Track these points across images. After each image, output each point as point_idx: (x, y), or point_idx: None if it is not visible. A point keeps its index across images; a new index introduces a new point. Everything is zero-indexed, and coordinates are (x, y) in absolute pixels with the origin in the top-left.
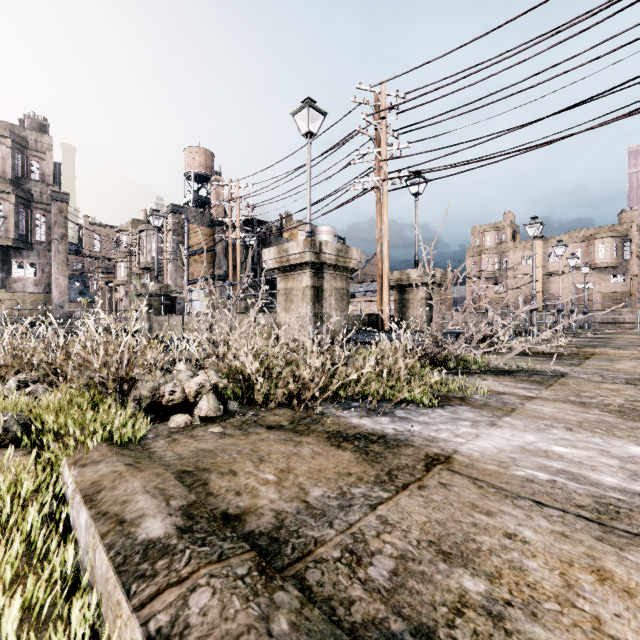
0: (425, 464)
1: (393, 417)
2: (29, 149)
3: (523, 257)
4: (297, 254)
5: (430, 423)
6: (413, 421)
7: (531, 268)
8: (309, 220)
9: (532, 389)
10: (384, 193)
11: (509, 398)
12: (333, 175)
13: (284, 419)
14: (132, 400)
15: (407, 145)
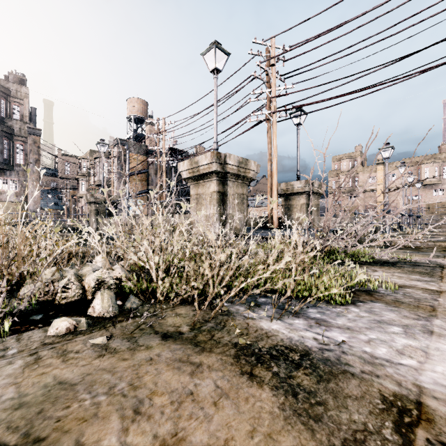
0: (394, 425)
1: (307, 319)
2: (11, 97)
3: (369, 177)
4: (206, 165)
5: (354, 329)
6: (333, 325)
7: (375, 185)
8: (216, 139)
9: (428, 281)
10: (274, 123)
11: (415, 292)
12: (234, 111)
13: (184, 322)
14: (1, 303)
15: (291, 86)
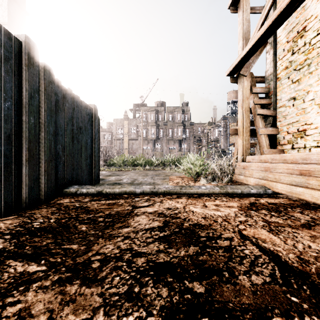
0: None
1: None
2: (185, 112)
3: None
4: None
5: None
6: None
7: None
8: None
9: None
10: None
11: None
12: None
13: None
14: None
15: None
